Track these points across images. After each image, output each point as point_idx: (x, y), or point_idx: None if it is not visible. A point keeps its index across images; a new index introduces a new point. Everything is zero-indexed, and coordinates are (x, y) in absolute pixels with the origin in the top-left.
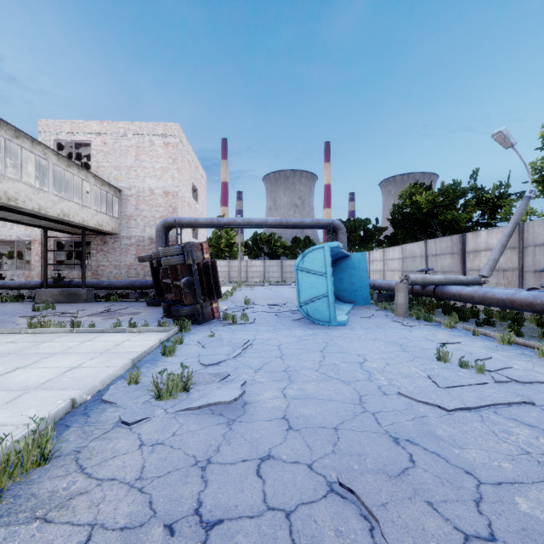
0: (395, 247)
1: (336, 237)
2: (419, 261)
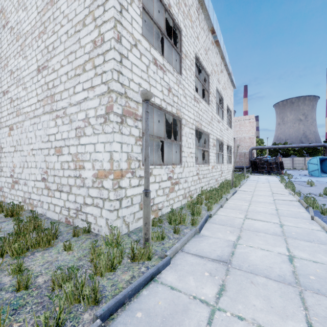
0: None
1: (326, 150)
2: None
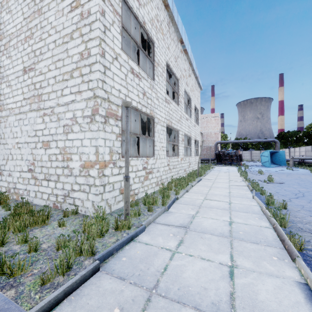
0: (303, 147)
1: (275, 144)
2: (310, 152)
